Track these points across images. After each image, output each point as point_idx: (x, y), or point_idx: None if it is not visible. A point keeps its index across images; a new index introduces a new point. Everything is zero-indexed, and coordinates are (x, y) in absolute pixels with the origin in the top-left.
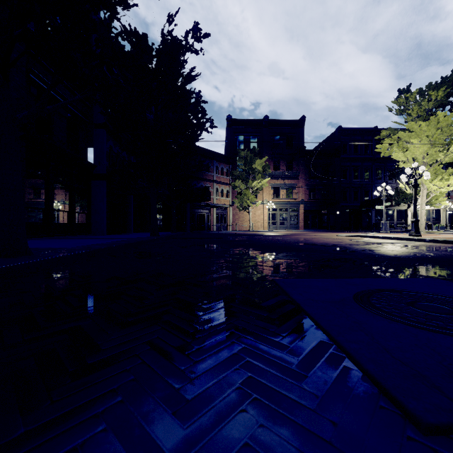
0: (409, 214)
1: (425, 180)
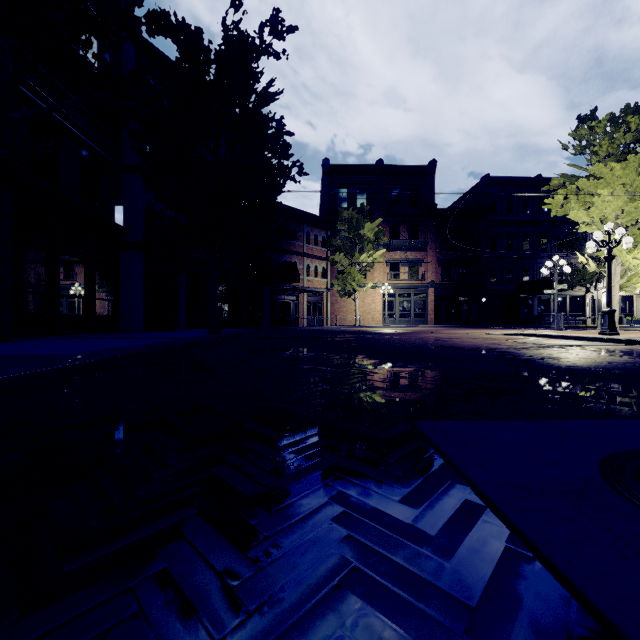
0: (588, 303)
1: (619, 251)
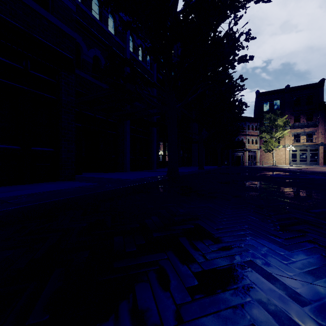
0: None
1: None
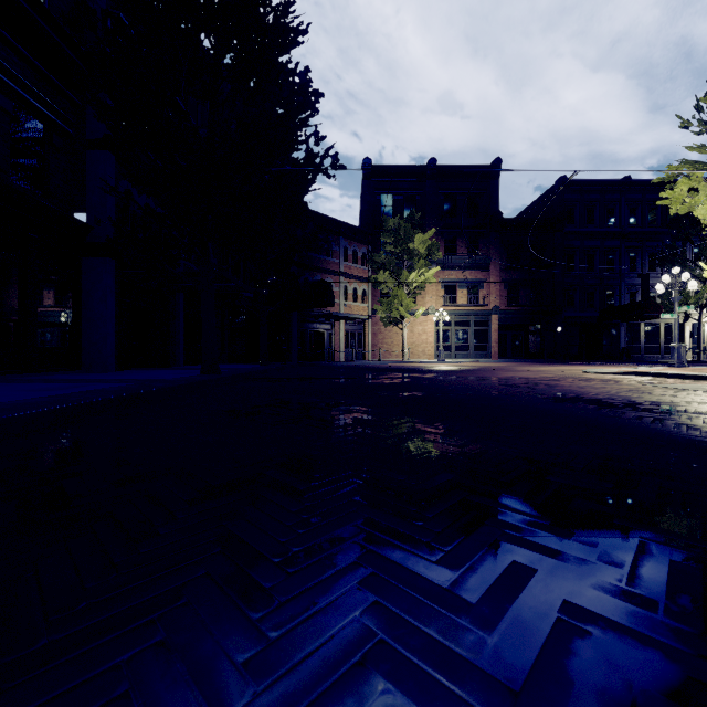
0: (687, 332)
1: None
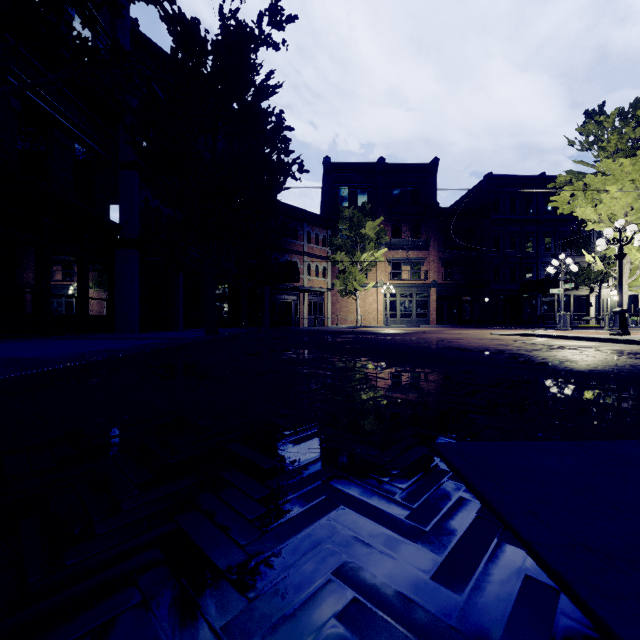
0: (592, 302)
1: (628, 249)
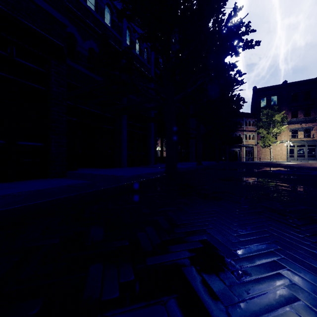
0: None
1: None
